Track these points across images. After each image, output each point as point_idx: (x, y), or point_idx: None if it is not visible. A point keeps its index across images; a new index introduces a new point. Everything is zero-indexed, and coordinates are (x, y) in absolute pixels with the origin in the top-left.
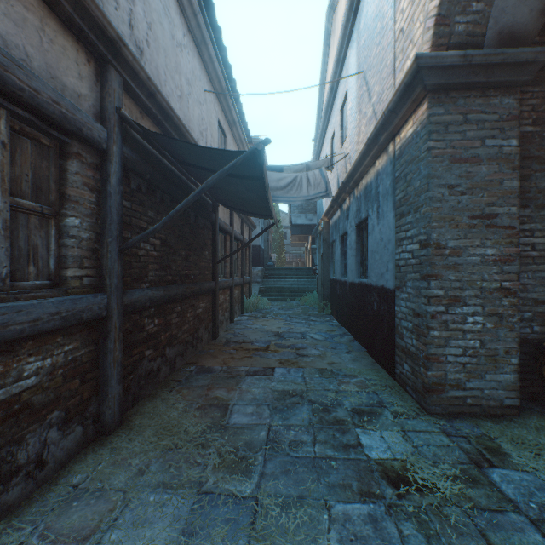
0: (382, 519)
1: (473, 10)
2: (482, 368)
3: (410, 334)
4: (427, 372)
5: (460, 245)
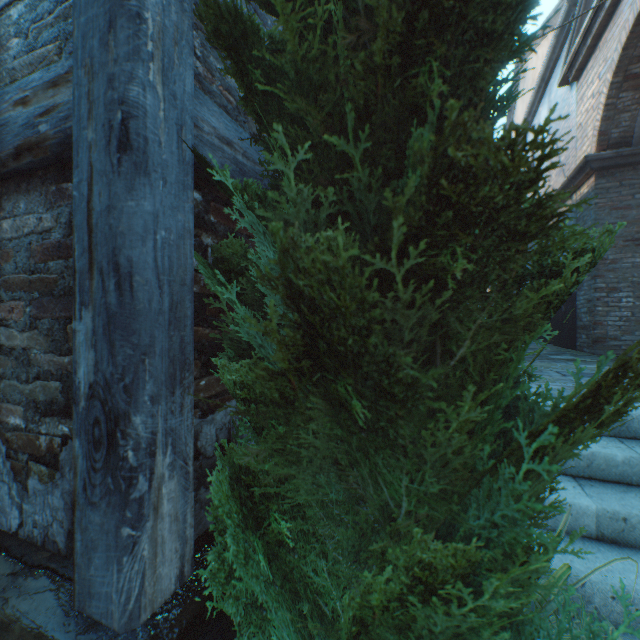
0: (557, 361)
1: (622, 126)
2: (632, 328)
3: (585, 315)
4: (593, 331)
5: (616, 258)
